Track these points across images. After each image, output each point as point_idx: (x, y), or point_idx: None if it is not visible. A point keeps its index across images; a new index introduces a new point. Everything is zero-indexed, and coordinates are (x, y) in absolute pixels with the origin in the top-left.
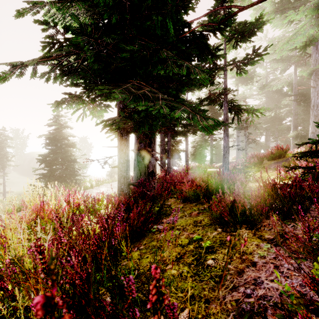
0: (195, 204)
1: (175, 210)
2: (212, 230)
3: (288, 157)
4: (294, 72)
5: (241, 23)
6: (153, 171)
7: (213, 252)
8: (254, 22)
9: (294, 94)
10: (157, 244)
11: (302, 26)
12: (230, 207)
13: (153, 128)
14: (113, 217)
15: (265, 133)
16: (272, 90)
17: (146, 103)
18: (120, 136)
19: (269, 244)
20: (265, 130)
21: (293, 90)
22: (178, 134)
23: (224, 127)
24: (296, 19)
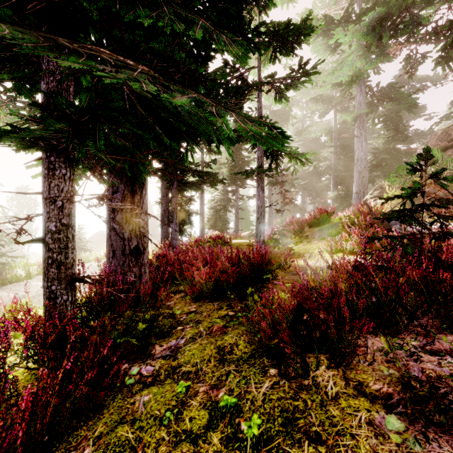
0: (218, 304)
1: (181, 320)
2: (258, 375)
3: (334, 223)
4: (334, 117)
5: (282, 23)
6: (140, 246)
7: None
8: (301, 24)
9: (335, 145)
10: (130, 436)
11: (350, 54)
12: (292, 319)
13: (138, 164)
14: None
15: (301, 193)
16: (309, 139)
17: (92, 62)
18: (49, 169)
19: (395, 417)
20: (301, 189)
21: (333, 141)
22: (188, 186)
23: (257, 177)
24: (344, 42)
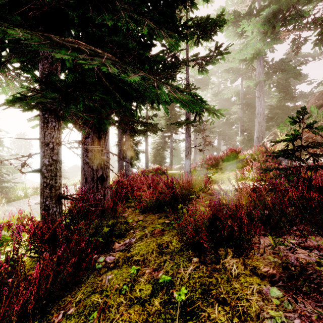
0: (158, 215)
1: (133, 226)
2: (185, 262)
3: (241, 158)
4: (241, 83)
5: (203, 18)
6: (104, 175)
7: (194, 315)
8: (217, 18)
9: (241, 103)
10: (100, 301)
11: (252, 38)
12: (208, 225)
13: (103, 118)
14: (12, 266)
15: (217, 137)
16: (223, 98)
17: (76, 54)
18: (44, 123)
19: (276, 288)
20: (217, 134)
21: (240, 100)
22: (137, 133)
23: (186, 126)
24: (247, 30)
